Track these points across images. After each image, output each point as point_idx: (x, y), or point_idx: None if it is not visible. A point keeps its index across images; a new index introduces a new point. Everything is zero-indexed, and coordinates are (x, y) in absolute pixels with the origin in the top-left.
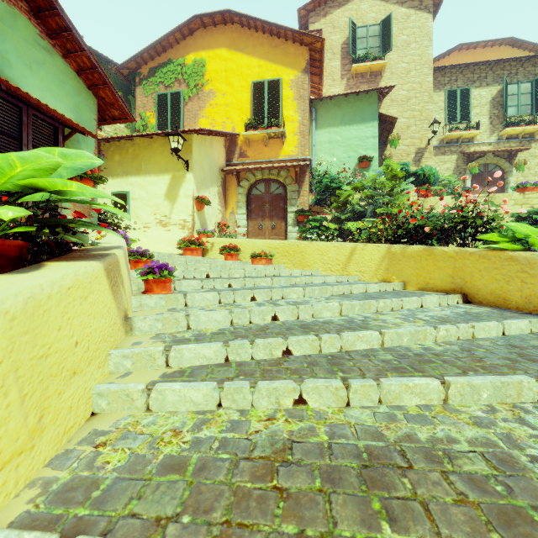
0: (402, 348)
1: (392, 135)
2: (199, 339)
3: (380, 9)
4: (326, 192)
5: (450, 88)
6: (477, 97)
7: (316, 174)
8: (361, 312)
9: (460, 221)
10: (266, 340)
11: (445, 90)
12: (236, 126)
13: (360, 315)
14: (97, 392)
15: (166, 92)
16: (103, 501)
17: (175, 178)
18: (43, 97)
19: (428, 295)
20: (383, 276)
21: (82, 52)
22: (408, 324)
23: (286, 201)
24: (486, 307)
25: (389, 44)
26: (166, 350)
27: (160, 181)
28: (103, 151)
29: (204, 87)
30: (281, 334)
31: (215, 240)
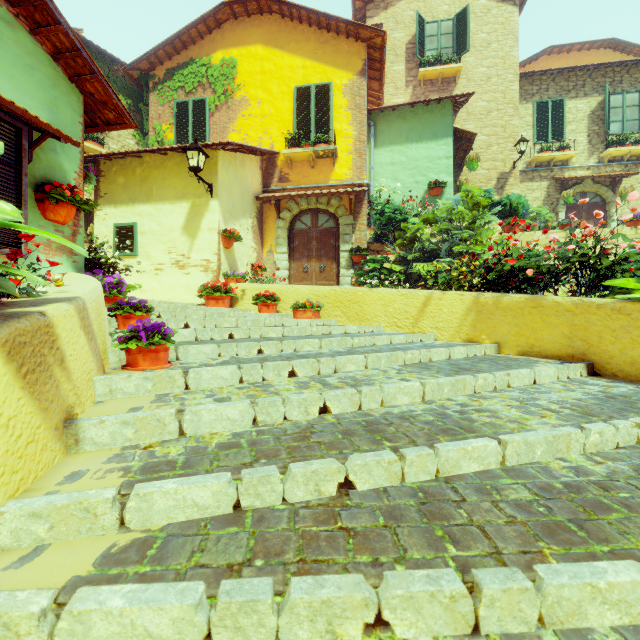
0: (537, 469)
1: (471, 155)
2: (192, 462)
3: (454, 1)
4: (388, 226)
5: (540, 99)
6: (573, 111)
7: (375, 203)
8: (453, 394)
9: (576, 261)
10: (310, 465)
11: (534, 101)
12: (275, 143)
13: (452, 401)
14: None
15: (187, 99)
16: None
17: (195, 206)
18: None
19: (539, 364)
20: (469, 335)
21: (57, 26)
22: (534, 420)
23: (338, 237)
24: (625, 383)
25: (465, 44)
26: (121, 495)
27: (176, 210)
28: (104, 172)
29: (235, 94)
30: (334, 447)
31: (247, 286)
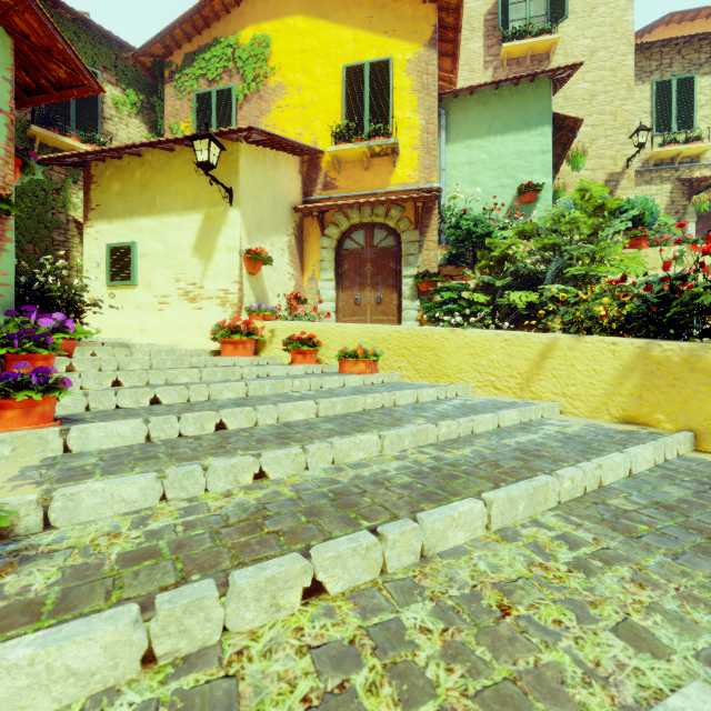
0: None
1: (575, 149)
2: None
3: None
4: (466, 243)
5: (661, 78)
6: (706, 91)
7: (447, 215)
8: None
9: None
10: None
11: (652, 81)
12: (319, 139)
13: None
14: None
15: (210, 89)
16: None
17: (210, 219)
18: None
19: None
20: (627, 411)
21: None
22: None
23: (399, 258)
24: None
25: (563, 9)
26: None
27: (185, 224)
28: (95, 177)
29: (268, 80)
30: None
31: (277, 326)
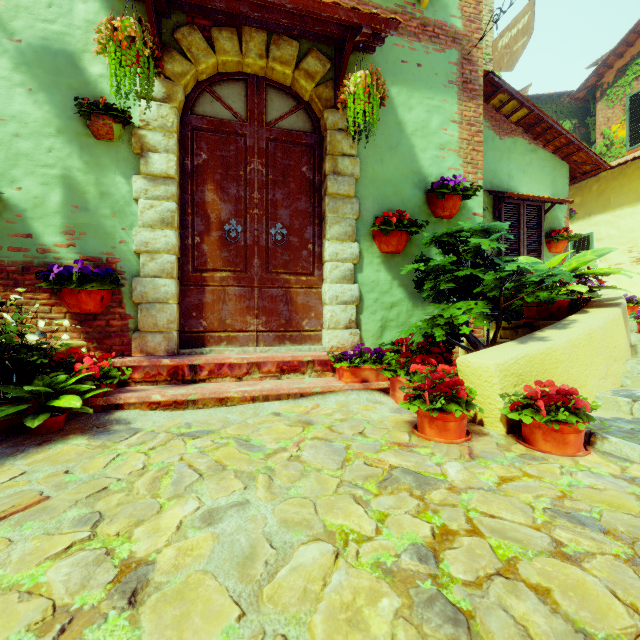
0: None
1: None
2: None
3: None
4: None
5: None
6: None
7: None
8: None
9: None
10: None
11: None
12: None
13: None
14: (624, 375)
15: None
16: None
17: None
18: (530, 188)
19: None
20: None
21: (560, 137)
22: None
23: None
24: None
25: None
26: None
27: (636, 211)
28: None
29: None
30: None
31: None
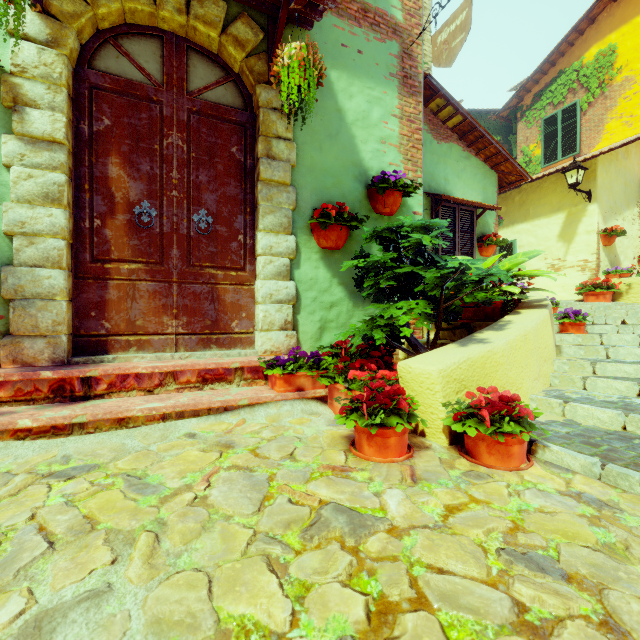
0: None
1: None
2: (619, 362)
3: None
4: None
5: None
6: None
7: None
8: None
9: None
10: None
11: None
12: None
13: None
14: (552, 375)
15: (555, 112)
16: (576, 400)
17: (571, 215)
18: (464, 193)
19: None
20: None
21: (490, 146)
22: None
23: None
24: None
25: None
26: (592, 364)
27: (551, 222)
28: None
29: (614, 80)
30: None
31: (633, 281)
